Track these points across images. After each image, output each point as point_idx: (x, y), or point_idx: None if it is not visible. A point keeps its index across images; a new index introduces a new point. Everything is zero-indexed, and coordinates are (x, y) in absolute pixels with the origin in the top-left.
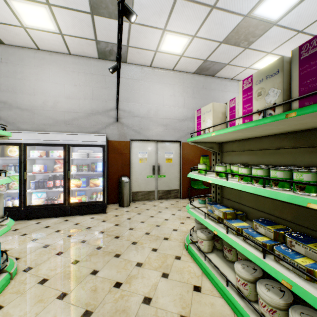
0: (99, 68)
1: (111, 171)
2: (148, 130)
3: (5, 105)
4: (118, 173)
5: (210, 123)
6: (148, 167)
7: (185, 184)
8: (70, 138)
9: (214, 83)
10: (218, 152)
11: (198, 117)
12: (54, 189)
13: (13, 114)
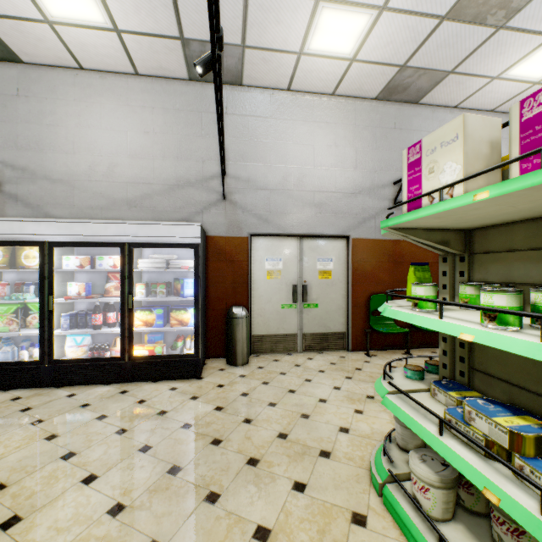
0: (190, 97)
1: (212, 294)
2: (284, 214)
3: (24, 174)
4: (225, 299)
5: (456, 173)
6: (284, 288)
7: (358, 323)
8: (132, 232)
9: (418, 117)
10: (461, 254)
11: (413, 163)
12: (104, 329)
13: (38, 189)
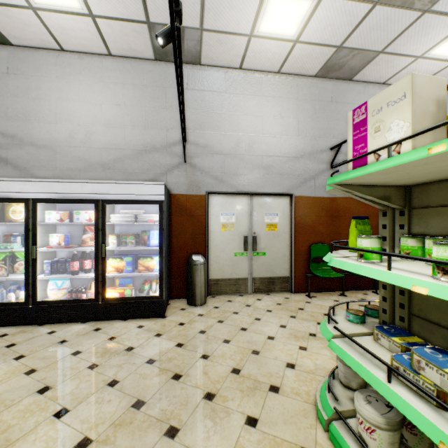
0: (156, 75)
1: (175, 244)
2: (236, 175)
3: (13, 141)
4: (186, 248)
5: (403, 130)
6: (236, 239)
7: (300, 269)
8: (105, 190)
9: (351, 92)
10: (401, 208)
11: (359, 123)
12: (80, 274)
13: (25, 154)
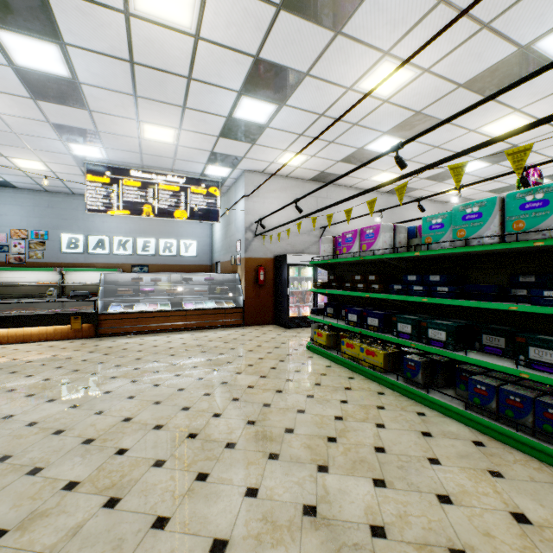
0: (384, 200)
1: None
2: None
3: (329, 233)
4: None
5: None
6: None
7: None
8: None
9: None
10: None
11: None
12: None
13: None
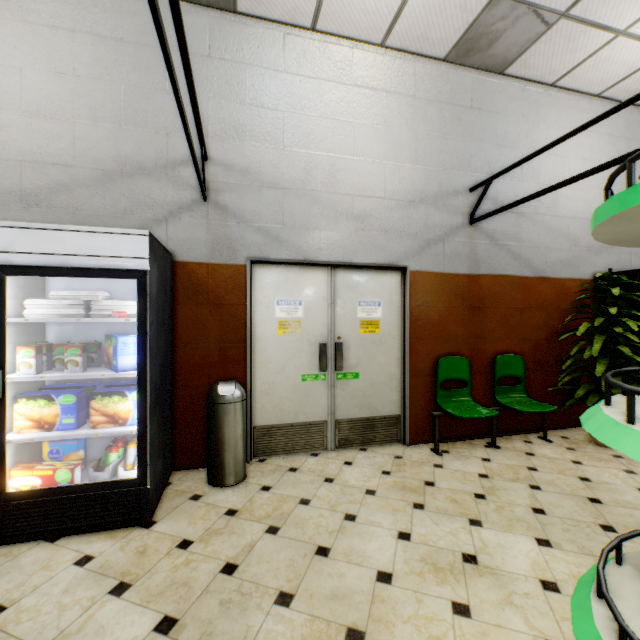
0: (144, 21)
1: (184, 361)
2: (305, 230)
3: None
4: (207, 369)
5: None
6: (305, 349)
7: (419, 401)
8: (1, 243)
9: (503, 95)
10: None
11: None
12: None
13: None
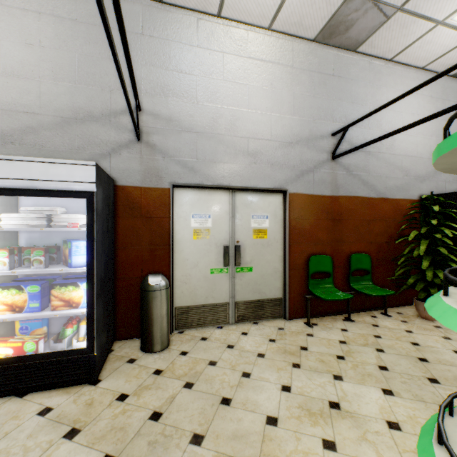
0: (93, 7)
1: (123, 259)
2: (213, 162)
3: None
4: (141, 265)
5: None
6: (213, 250)
7: (296, 288)
8: None
9: (355, 66)
10: None
11: None
12: None
13: None
